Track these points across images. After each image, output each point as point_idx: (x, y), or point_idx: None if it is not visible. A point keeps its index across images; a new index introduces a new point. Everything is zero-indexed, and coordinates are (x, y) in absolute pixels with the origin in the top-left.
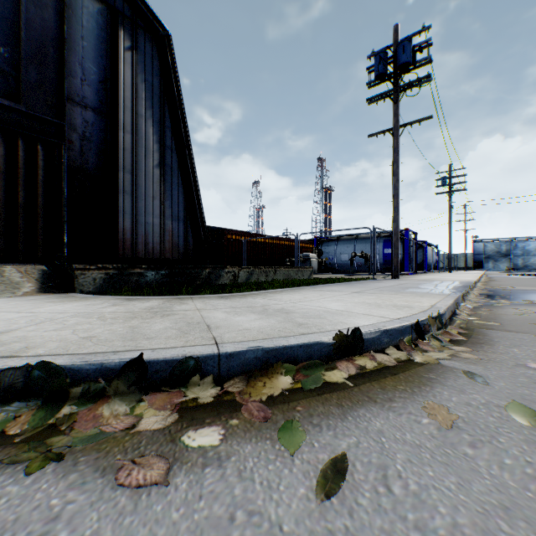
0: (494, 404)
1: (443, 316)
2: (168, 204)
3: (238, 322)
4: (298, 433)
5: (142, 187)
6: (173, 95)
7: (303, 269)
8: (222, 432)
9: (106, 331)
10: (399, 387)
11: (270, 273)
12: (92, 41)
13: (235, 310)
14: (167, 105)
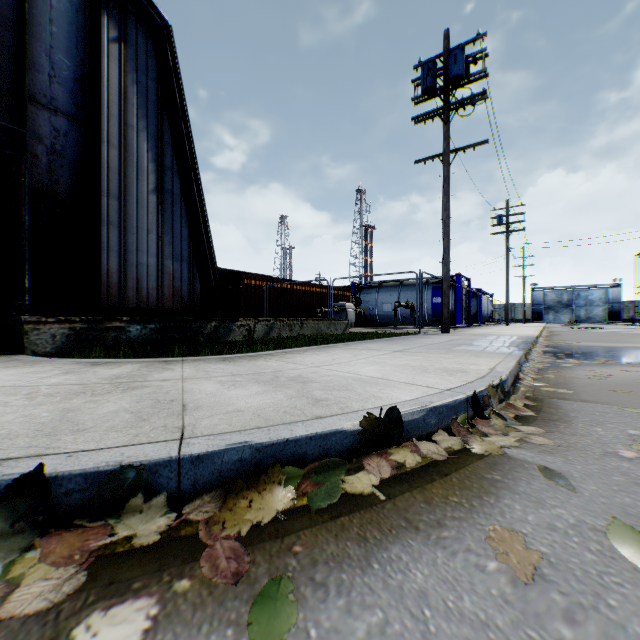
0: (589, 526)
1: (505, 384)
2: (168, 240)
3: (230, 399)
4: (285, 608)
5: (134, 217)
6: (175, 103)
7: (337, 321)
8: (153, 612)
9: (21, 418)
10: (452, 498)
11: (296, 327)
12: (65, 27)
13: (235, 379)
14: (166, 114)
